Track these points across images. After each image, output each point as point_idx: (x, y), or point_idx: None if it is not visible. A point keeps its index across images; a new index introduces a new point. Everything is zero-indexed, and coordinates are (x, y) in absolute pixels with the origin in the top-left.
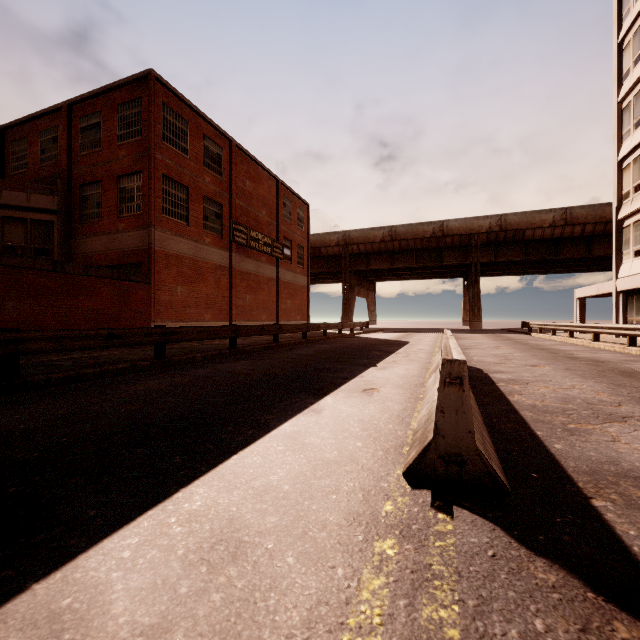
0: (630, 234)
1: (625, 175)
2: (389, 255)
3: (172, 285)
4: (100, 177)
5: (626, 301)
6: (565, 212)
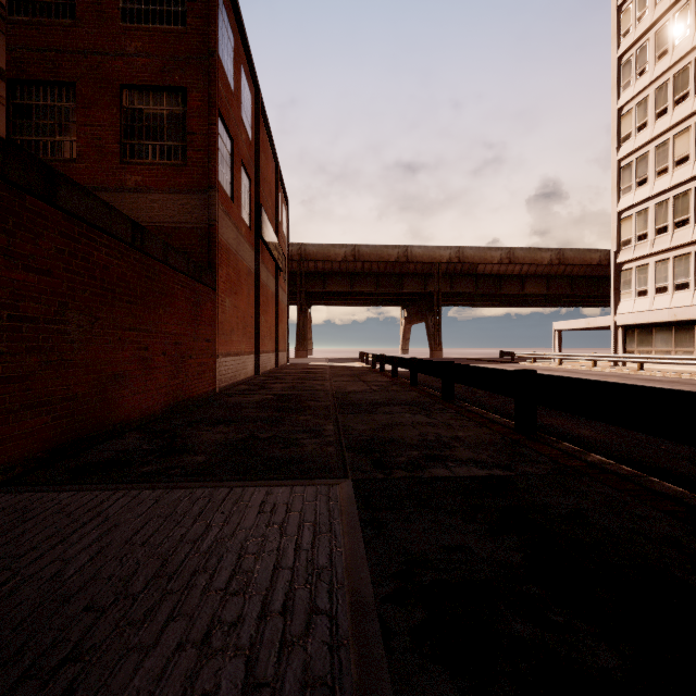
0: (632, 276)
1: (625, 225)
2: (348, 277)
3: (223, 295)
4: (72, 76)
5: (624, 334)
6: (509, 252)
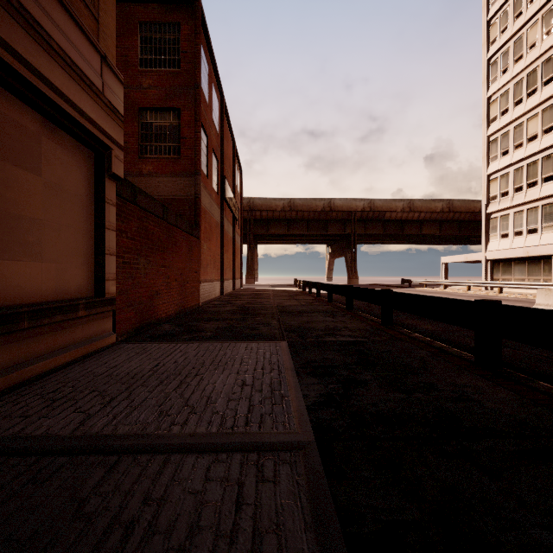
0: (497, 223)
1: (492, 184)
2: (286, 222)
3: (202, 242)
4: None
5: (492, 266)
6: (410, 202)
